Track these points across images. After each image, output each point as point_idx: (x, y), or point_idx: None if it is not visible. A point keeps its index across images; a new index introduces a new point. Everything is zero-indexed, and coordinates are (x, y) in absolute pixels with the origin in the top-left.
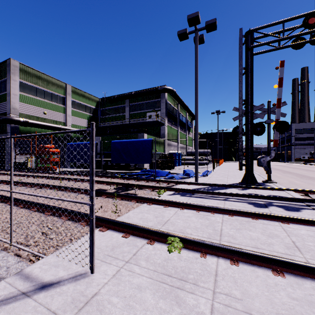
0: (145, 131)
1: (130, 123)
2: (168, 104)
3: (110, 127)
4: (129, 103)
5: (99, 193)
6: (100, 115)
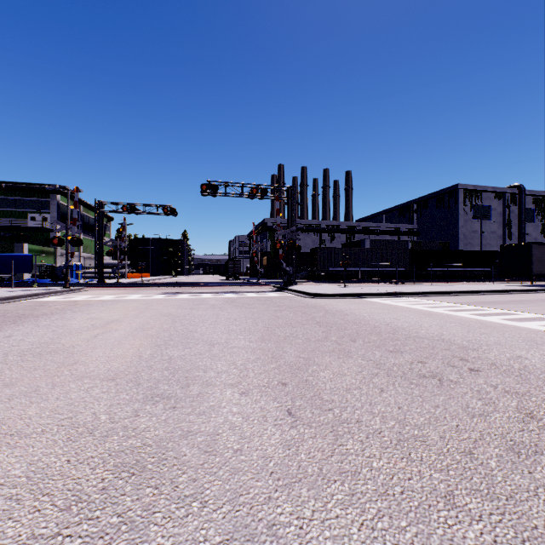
0: (25, 237)
1: None
2: (62, 205)
3: None
4: None
5: None
6: None
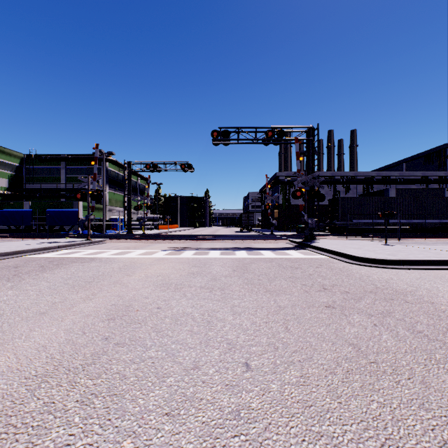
0: None
1: (66, 188)
2: (110, 171)
3: (42, 190)
4: (65, 165)
5: (43, 236)
6: (25, 173)
